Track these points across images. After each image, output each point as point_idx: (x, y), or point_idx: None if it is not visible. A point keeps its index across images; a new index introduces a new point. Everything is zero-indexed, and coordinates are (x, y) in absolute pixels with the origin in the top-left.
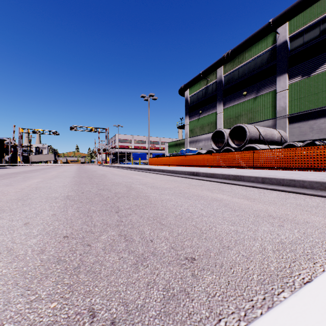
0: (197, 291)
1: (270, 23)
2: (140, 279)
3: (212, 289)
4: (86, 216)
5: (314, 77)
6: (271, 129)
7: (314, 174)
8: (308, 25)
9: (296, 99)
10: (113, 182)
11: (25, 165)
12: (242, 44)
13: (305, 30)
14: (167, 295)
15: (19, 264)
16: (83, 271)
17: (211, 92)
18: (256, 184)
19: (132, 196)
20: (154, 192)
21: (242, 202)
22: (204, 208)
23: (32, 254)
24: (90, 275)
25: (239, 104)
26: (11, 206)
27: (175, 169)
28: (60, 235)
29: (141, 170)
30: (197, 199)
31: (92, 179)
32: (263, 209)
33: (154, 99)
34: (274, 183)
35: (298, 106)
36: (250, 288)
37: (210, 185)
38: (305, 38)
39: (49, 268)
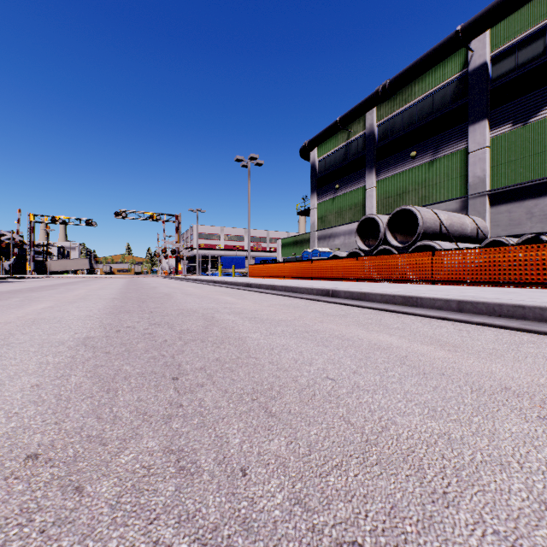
0: None
1: (458, 33)
2: None
3: None
4: (106, 389)
5: (534, 125)
6: (460, 214)
7: None
8: (524, 36)
9: (503, 163)
10: (181, 309)
11: (39, 277)
12: (409, 69)
13: (518, 44)
14: None
15: None
16: None
17: (356, 153)
18: (448, 313)
19: (212, 339)
20: (256, 330)
21: (432, 353)
22: (359, 367)
23: None
24: None
25: (404, 172)
26: None
27: (295, 285)
28: (21, 451)
29: (235, 287)
30: (341, 347)
31: (146, 302)
32: (483, 370)
33: (257, 164)
34: (482, 312)
35: (507, 176)
36: None
37: (360, 315)
38: (519, 58)
39: None
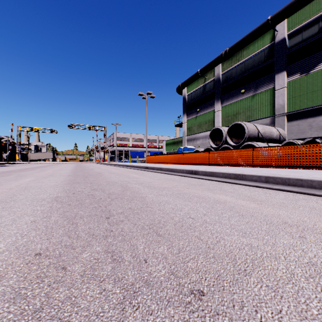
0: None
1: (269, 20)
2: None
3: None
4: (71, 223)
5: (312, 75)
6: (269, 126)
7: (318, 173)
8: (307, 22)
9: (295, 96)
10: (108, 181)
11: (23, 163)
12: (240, 41)
13: (304, 27)
14: None
15: None
16: (45, 317)
17: (209, 91)
18: (260, 183)
19: (126, 197)
20: (151, 193)
21: (248, 205)
22: (207, 212)
23: None
24: None
25: (237, 102)
26: None
27: (173, 168)
28: (32, 252)
29: (138, 169)
30: (198, 202)
31: (88, 177)
32: (274, 213)
33: (151, 97)
34: (279, 183)
35: (297, 104)
36: None
37: (210, 185)
38: (304, 35)
39: None
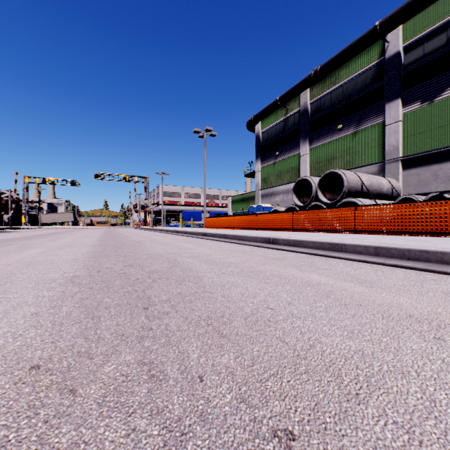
0: None
1: (377, 27)
2: None
3: None
4: (91, 317)
5: (438, 103)
6: (378, 176)
7: (449, 241)
8: (430, 30)
9: (413, 134)
10: (150, 254)
11: (32, 228)
12: (336, 57)
13: (426, 36)
14: None
15: None
16: None
17: (292, 126)
18: (367, 256)
19: (175, 277)
20: (211, 271)
21: (353, 288)
22: (293, 299)
23: None
24: None
25: (332, 142)
26: None
27: (242, 234)
28: (26, 363)
29: (193, 236)
30: (279, 284)
31: (121, 248)
32: (393, 301)
33: (212, 135)
34: (394, 256)
35: (416, 145)
36: None
37: (295, 259)
38: (427, 48)
39: None
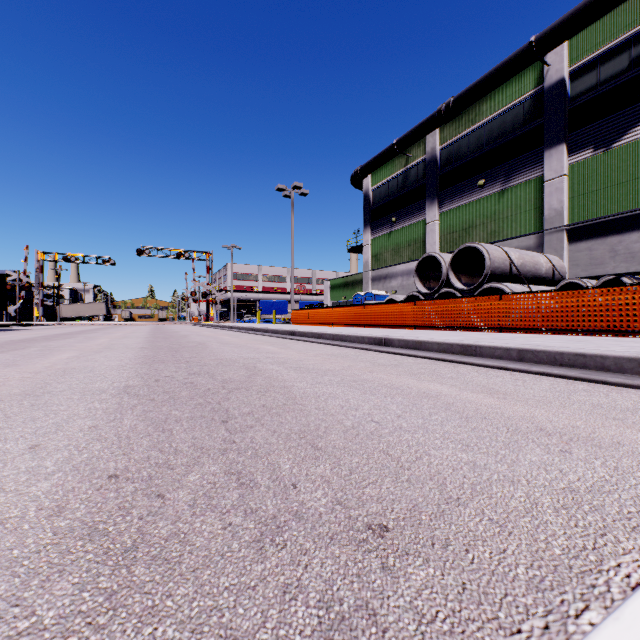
0: (395, 607)
1: (532, 44)
2: (267, 579)
3: (428, 603)
4: (161, 430)
5: (618, 151)
6: (533, 253)
7: (621, 342)
8: (606, 48)
9: (583, 193)
10: (220, 359)
11: (49, 324)
12: (476, 85)
13: (600, 57)
14: (327, 619)
15: (4, 540)
16: (143, 557)
17: (415, 181)
18: (508, 362)
19: (256, 387)
20: (302, 380)
21: (480, 400)
22: (404, 412)
23: (36, 517)
24: (158, 567)
25: (470, 203)
26: (8, 408)
27: (344, 333)
28: (102, 473)
29: (276, 335)
30: (389, 395)
31: (179, 352)
32: (525, 414)
33: (302, 193)
34: (543, 361)
35: (587, 208)
36: (512, 599)
37: (413, 365)
38: (601, 73)
39: (70, 550)
